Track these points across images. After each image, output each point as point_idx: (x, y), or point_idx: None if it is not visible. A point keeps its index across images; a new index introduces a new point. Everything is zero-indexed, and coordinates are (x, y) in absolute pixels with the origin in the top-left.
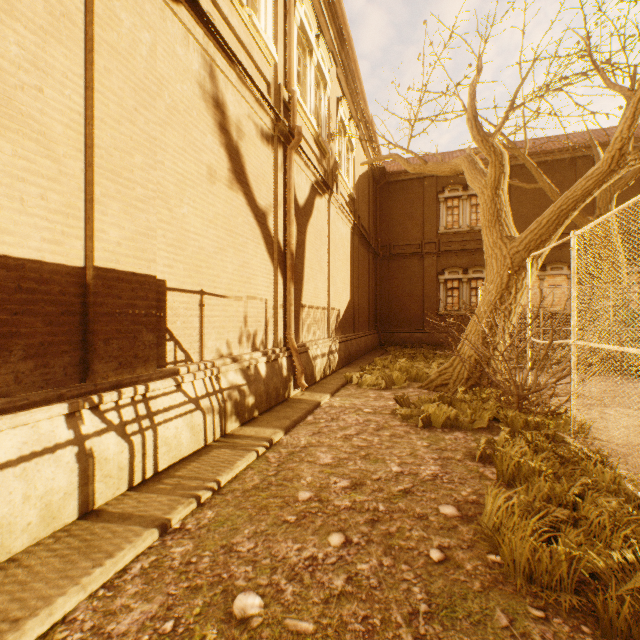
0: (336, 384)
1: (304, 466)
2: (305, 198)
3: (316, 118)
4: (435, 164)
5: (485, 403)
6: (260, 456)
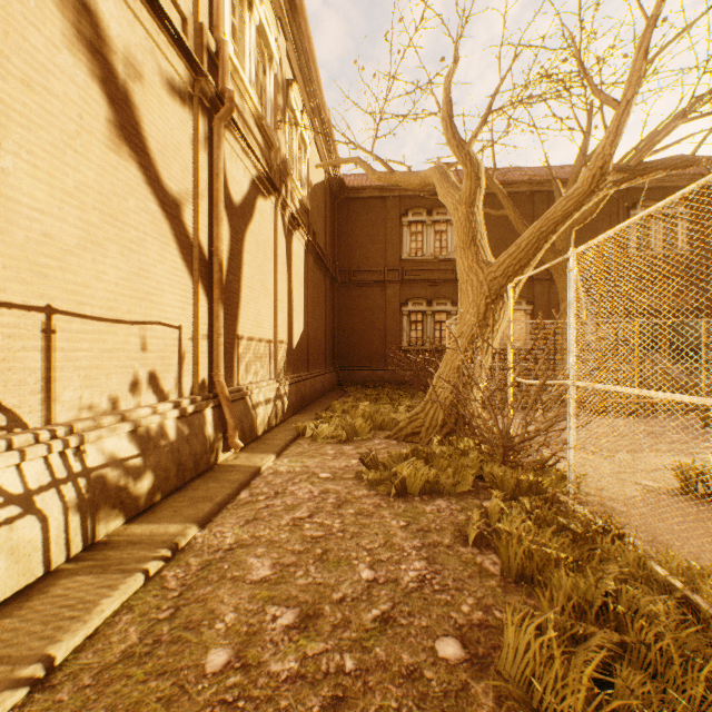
0: (284, 439)
1: (225, 590)
2: (243, 195)
3: (259, 95)
4: (403, 174)
5: (466, 456)
6: (151, 578)
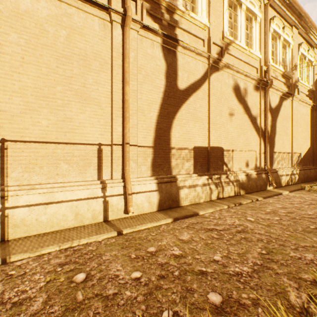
0: (293, 188)
1: (269, 206)
2: (276, 104)
3: (283, 64)
4: None
5: None
6: (253, 201)
